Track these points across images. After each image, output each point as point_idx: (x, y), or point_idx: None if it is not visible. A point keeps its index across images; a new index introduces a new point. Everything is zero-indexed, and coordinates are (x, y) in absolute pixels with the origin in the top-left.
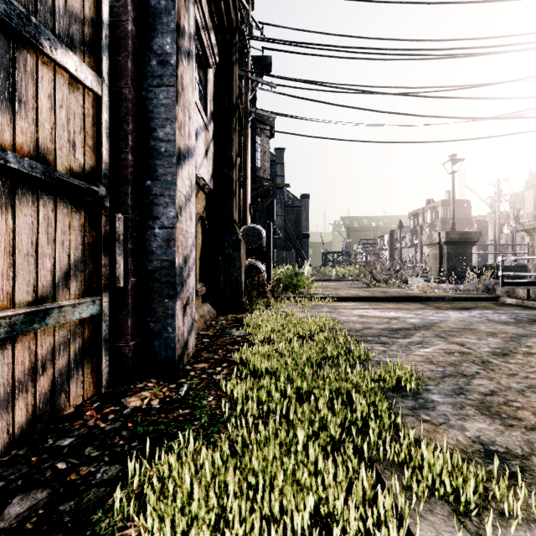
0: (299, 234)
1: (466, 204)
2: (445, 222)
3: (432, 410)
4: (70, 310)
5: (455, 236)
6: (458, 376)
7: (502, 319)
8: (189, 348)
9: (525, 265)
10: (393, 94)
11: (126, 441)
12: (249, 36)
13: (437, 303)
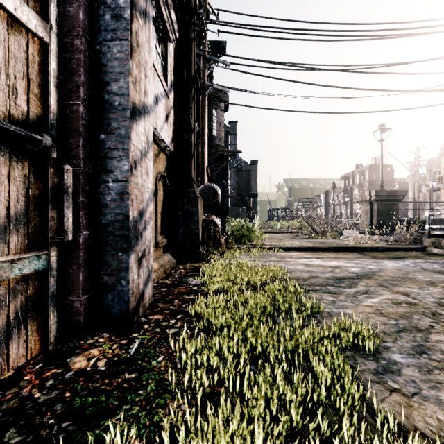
0: (249, 193)
1: (389, 168)
2: (371, 183)
3: (398, 375)
4: (7, 266)
5: (383, 194)
6: (413, 330)
7: (435, 268)
8: (145, 299)
9: (443, 219)
10: (332, 70)
11: (56, 420)
12: (207, 20)
13: (372, 253)
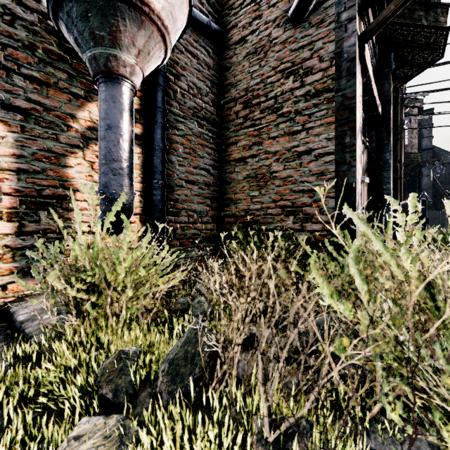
0: None
1: None
2: None
3: None
4: None
5: None
6: None
7: None
8: None
9: None
10: None
11: None
12: None
13: None
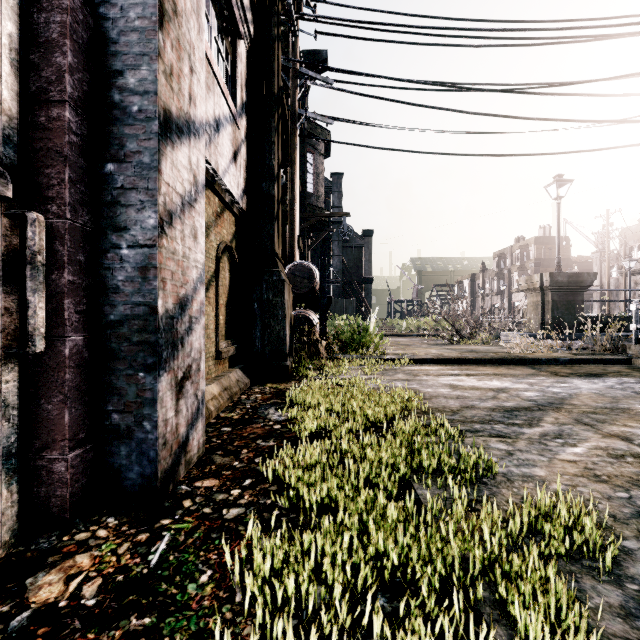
0: (360, 278)
1: (564, 242)
2: (538, 264)
3: None
4: None
5: (562, 279)
6: None
7: None
8: (191, 450)
9: None
10: (487, 90)
11: None
12: (298, 14)
13: (550, 367)
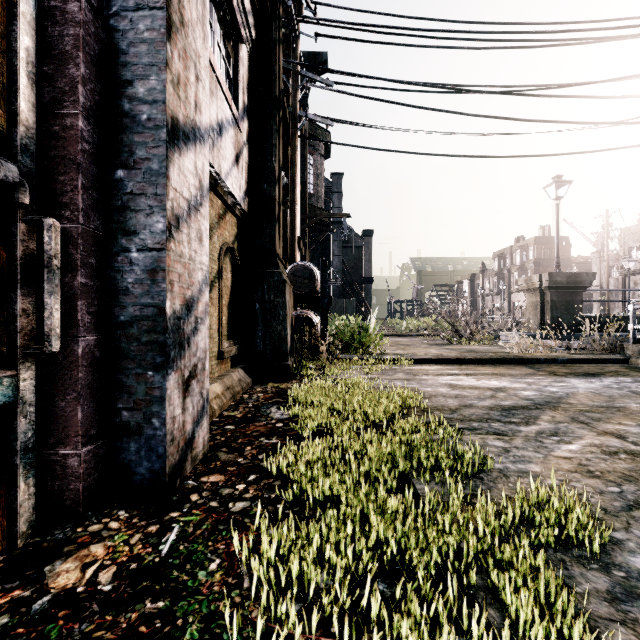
0: (360, 278)
1: (564, 242)
2: (538, 264)
3: None
4: None
5: (561, 279)
6: None
7: None
8: (197, 447)
9: None
10: (486, 92)
11: None
12: (299, 16)
13: (549, 366)
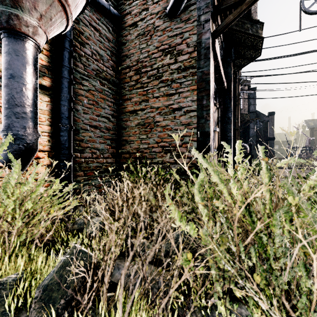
0: (266, 137)
1: None
2: None
3: None
4: None
5: None
6: None
7: None
8: None
9: None
10: None
11: None
12: None
13: None
